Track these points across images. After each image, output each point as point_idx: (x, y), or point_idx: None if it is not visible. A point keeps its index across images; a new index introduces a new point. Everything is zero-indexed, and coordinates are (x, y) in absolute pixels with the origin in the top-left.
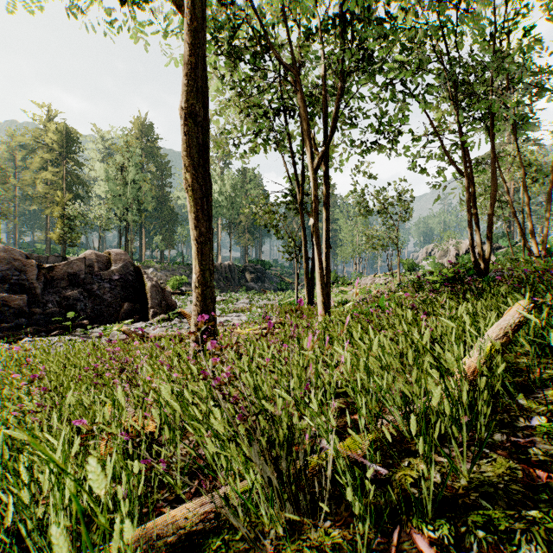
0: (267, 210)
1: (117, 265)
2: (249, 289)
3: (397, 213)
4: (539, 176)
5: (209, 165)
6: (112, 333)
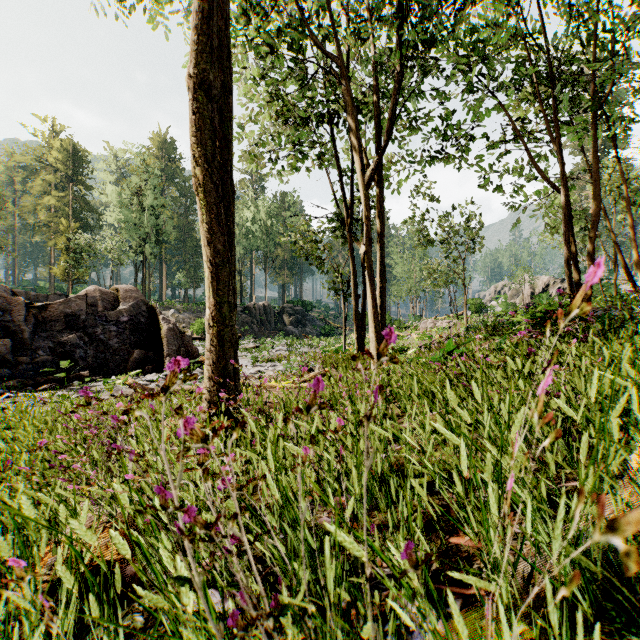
0: (308, 239)
1: (126, 304)
2: (287, 335)
3: (464, 244)
4: (635, 198)
5: (230, 164)
6: (117, 386)
